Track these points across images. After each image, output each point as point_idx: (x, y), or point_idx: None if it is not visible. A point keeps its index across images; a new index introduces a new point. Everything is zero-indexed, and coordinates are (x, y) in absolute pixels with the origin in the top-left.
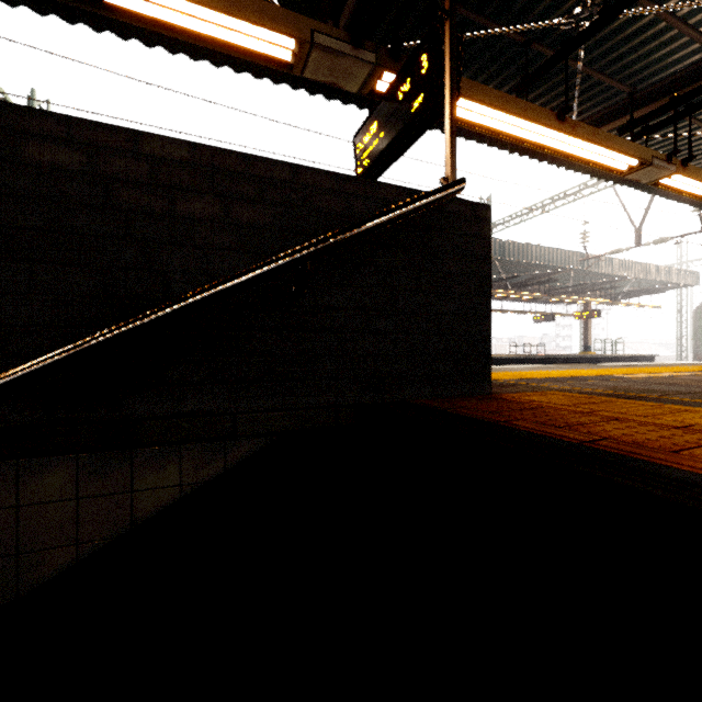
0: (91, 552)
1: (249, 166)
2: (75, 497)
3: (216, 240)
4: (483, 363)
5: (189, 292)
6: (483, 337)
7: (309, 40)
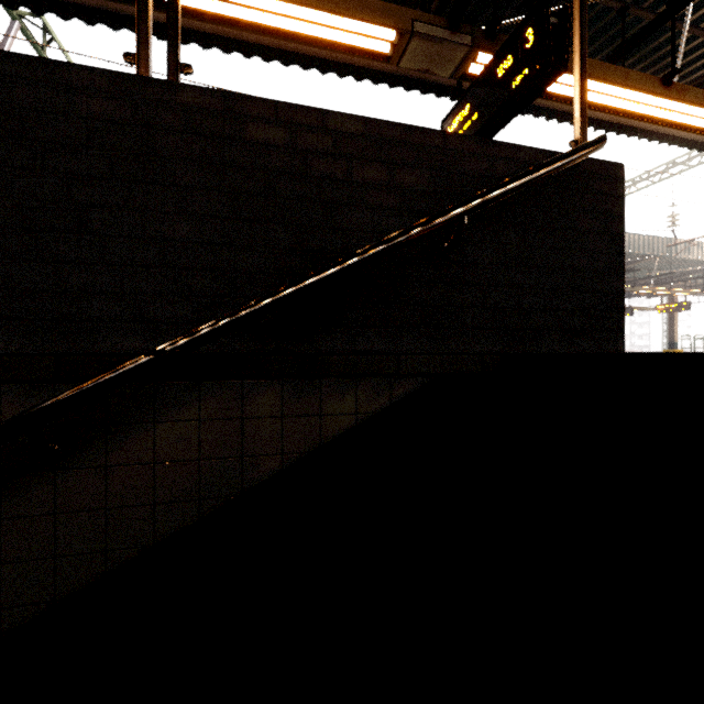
0: (292, 462)
1: (409, 135)
2: (280, 415)
3: (383, 202)
4: (616, 321)
5: (362, 247)
6: (616, 295)
7: (410, 29)
